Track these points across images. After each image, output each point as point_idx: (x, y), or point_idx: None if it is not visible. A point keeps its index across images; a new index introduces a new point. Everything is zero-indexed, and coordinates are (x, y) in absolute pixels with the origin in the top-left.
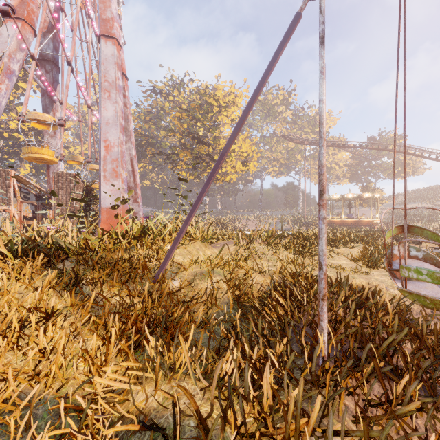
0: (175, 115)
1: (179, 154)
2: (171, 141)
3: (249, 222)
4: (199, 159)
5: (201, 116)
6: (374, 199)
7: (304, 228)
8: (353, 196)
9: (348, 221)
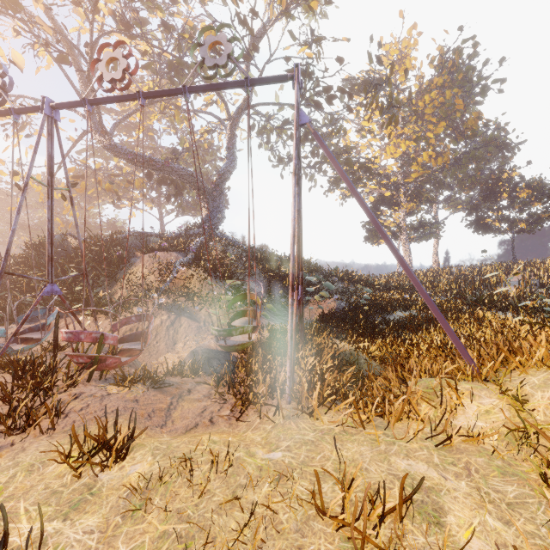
0: None
1: None
2: None
3: None
4: None
5: None
6: None
7: None
8: None
9: None
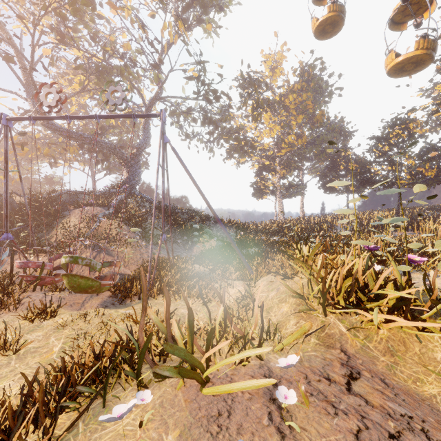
0: None
1: None
2: None
3: None
4: None
5: None
6: None
7: None
8: None
9: None
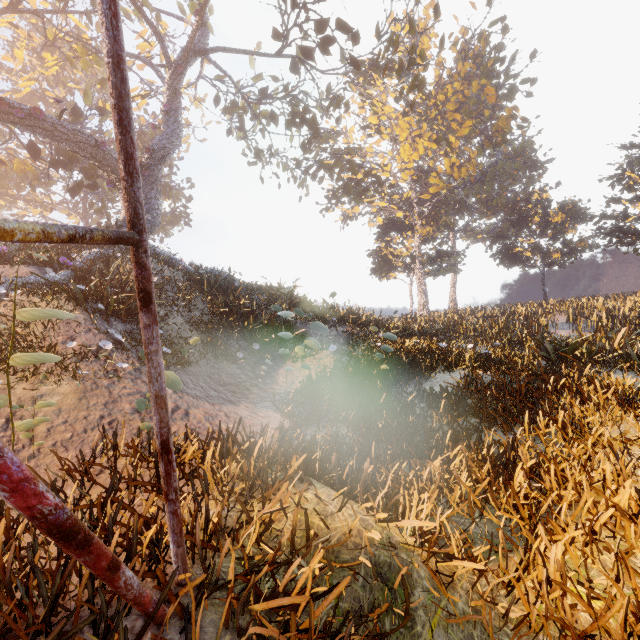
0: None
1: None
2: None
3: None
4: None
5: None
6: None
7: None
8: None
9: None
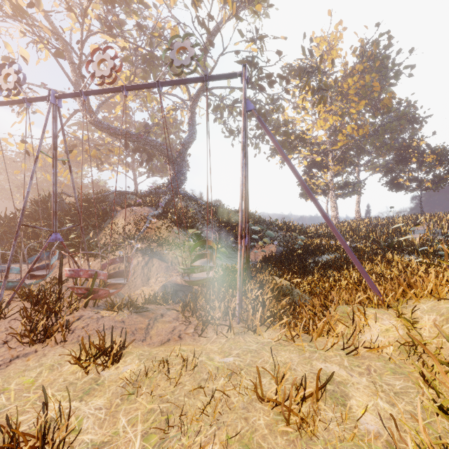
0: None
1: None
2: None
3: None
4: None
5: None
6: None
7: None
8: None
9: None
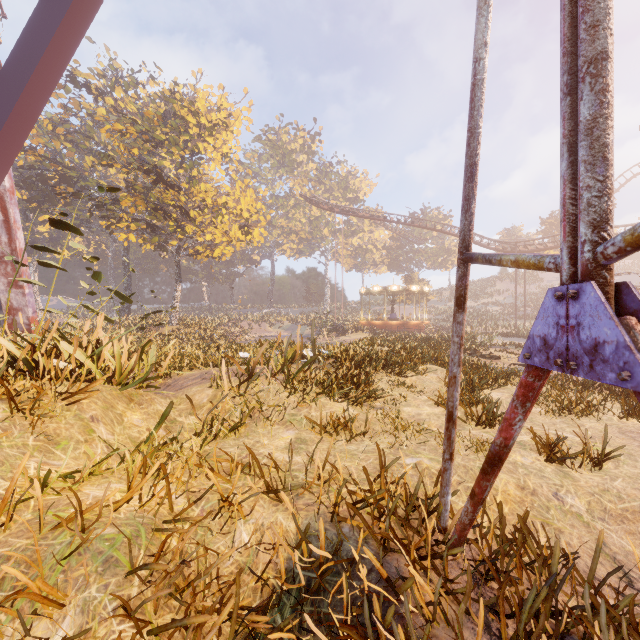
0: (112, 127)
1: (119, 200)
2: (113, 180)
3: (254, 325)
4: (159, 213)
5: (165, 137)
6: (421, 293)
7: (336, 334)
8: (398, 289)
9: (393, 324)
